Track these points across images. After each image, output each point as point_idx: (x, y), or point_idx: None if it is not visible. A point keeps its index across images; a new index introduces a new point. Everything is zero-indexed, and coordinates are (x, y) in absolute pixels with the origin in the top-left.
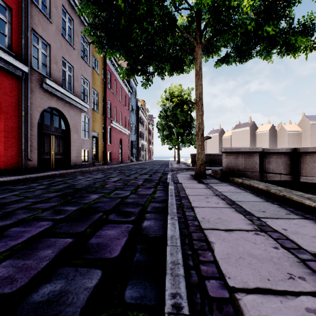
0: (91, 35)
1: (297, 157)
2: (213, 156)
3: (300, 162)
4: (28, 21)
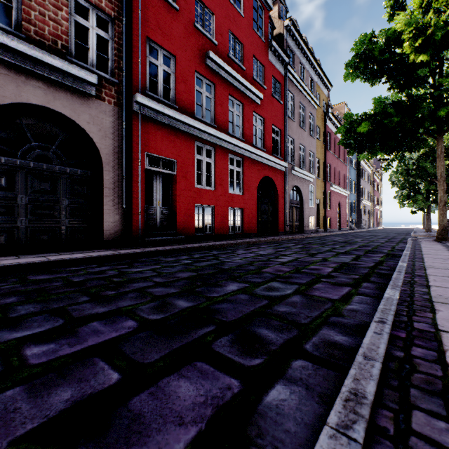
0: (344, 145)
1: None
2: None
3: None
4: (287, 132)
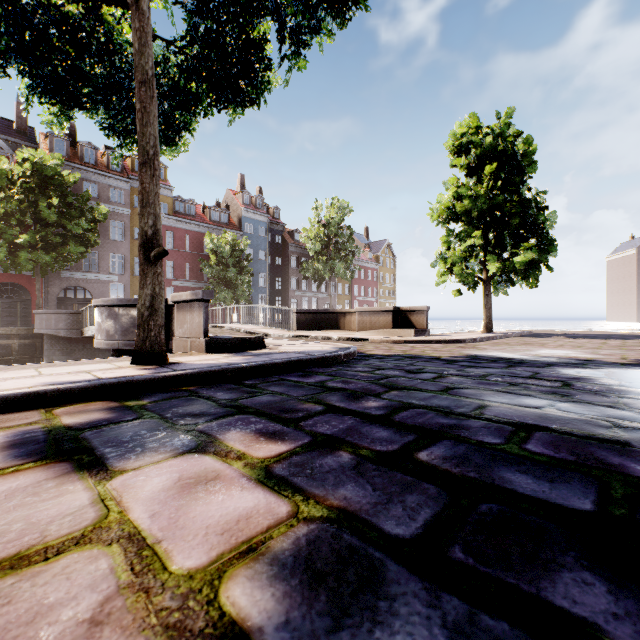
0: None
1: None
2: None
3: None
4: None
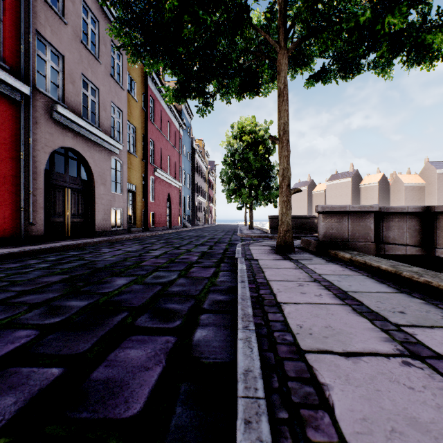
0: (120, 36)
1: (432, 219)
2: (301, 219)
3: (436, 227)
4: (30, 20)
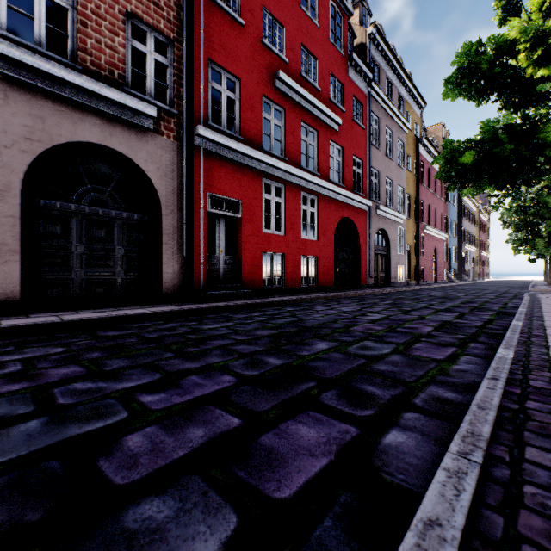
0: (442, 179)
1: None
2: None
3: None
4: (370, 163)
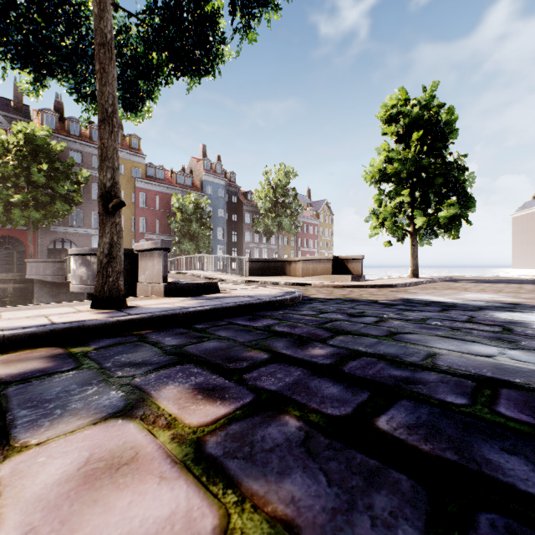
0: None
1: None
2: None
3: None
4: None
